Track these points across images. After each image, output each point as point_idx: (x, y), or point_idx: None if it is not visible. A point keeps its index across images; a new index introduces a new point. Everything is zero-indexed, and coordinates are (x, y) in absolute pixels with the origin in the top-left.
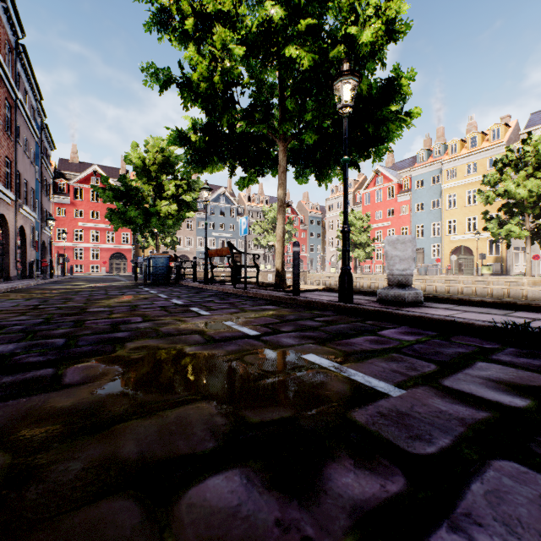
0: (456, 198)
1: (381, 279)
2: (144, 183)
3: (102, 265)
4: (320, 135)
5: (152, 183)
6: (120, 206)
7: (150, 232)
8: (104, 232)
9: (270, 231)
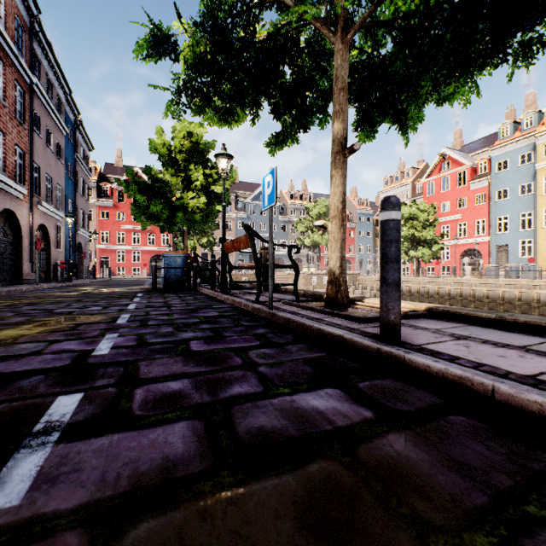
0: None
1: (454, 283)
2: (173, 176)
3: (143, 267)
4: (420, 1)
5: (180, 175)
6: (142, 200)
7: (179, 230)
8: (145, 234)
9: (315, 229)
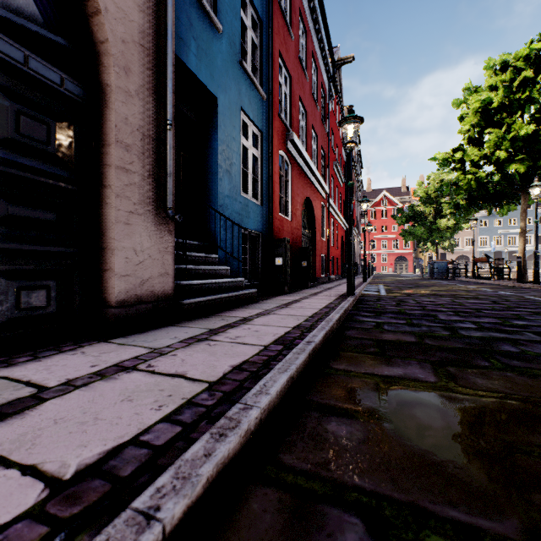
0: None
1: None
2: (426, 206)
3: (389, 266)
4: None
5: (432, 206)
6: (410, 228)
7: (430, 241)
8: (390, 240)
9: None
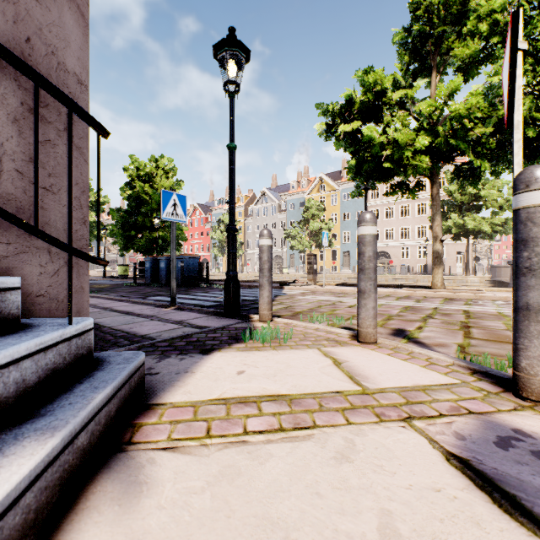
0: None
1: None
2: None
3: None
4: None
5: None
6: None
7: None
8: None
9: None
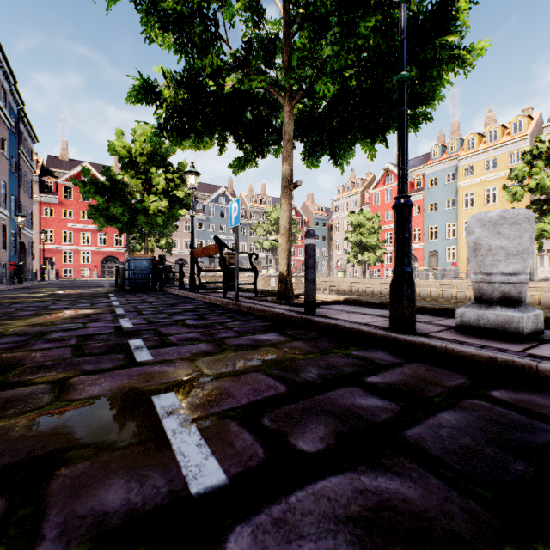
0: (474, 196)
1: None
2: (132, 177)
3: (93, 269)
4: (341, 88)
5: (140, 177)
6: (101, 201)
7: (138, 232)
8: (95, 233)
9: (273, 233)
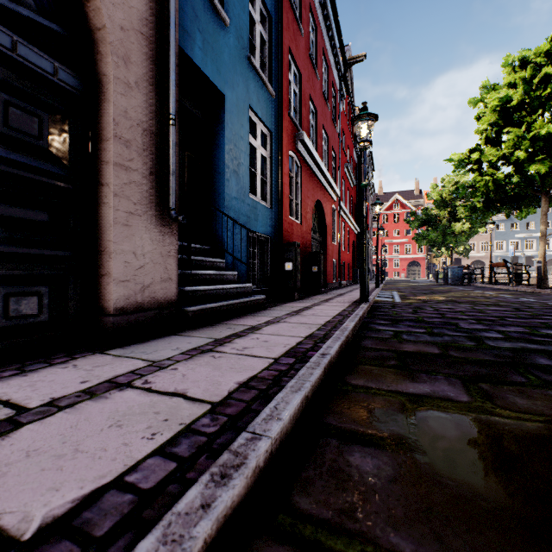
0: None
1: None
2: (440, 210)
3: (401, 271)
4: None
5: (447, 209)
6: (424, 232)
7: (444, 246)
8: (402, 245)
9: None
